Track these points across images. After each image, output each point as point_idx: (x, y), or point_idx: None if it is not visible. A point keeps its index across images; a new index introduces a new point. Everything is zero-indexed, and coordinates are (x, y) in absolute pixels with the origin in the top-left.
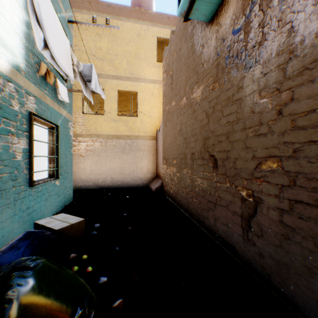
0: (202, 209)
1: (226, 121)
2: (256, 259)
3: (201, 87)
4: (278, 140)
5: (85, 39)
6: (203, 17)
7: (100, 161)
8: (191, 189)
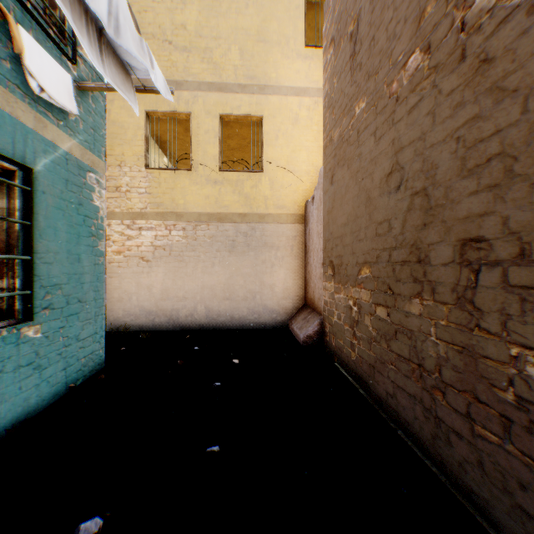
0: None
1: None
2: None
3: None
4: None
5: (152, 9)
6: None
7: (183, 270)
8: (455, 378)
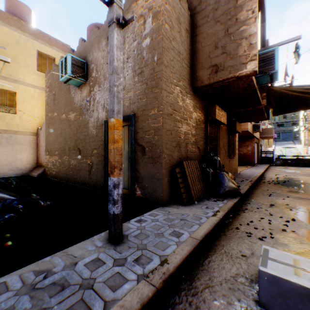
0: (74, 175)
1: (84, 134)
2: (92, 183)
3: (74, 114)
4: (96, 144)
5: None
6: (74, 84)
7: None
8: (68, 167)
